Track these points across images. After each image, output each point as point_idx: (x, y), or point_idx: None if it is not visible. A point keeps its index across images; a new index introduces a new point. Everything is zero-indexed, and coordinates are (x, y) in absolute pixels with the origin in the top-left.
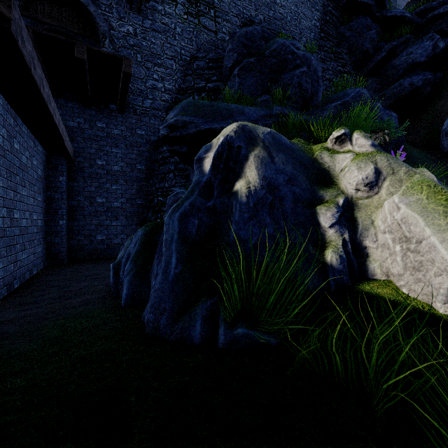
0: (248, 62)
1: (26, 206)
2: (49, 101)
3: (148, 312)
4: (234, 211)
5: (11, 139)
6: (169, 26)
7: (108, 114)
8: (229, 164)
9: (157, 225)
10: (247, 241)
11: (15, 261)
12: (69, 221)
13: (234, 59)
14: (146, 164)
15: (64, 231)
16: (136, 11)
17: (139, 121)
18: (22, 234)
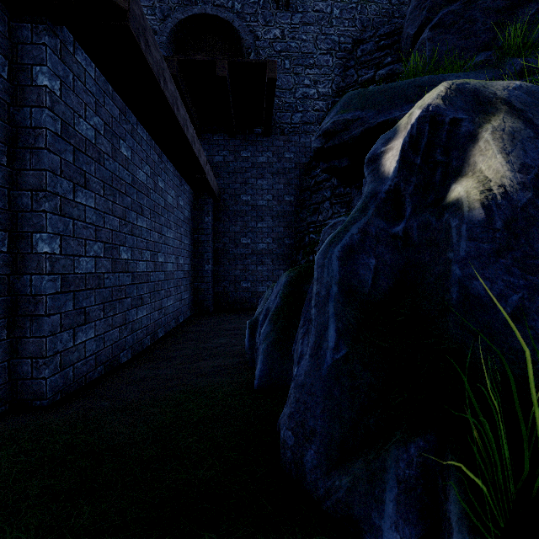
0: (447, 13)
1: (171, 249)
2: (186, 126)
3: (284, 425)
4: (454, 238)
5: (155, 177)
6: (323, 12)
7: (253, 140)
8: (434, 156)
9: (305, 269)
10: (494, 302)
11: (160, 308)
12: (215, 266)
13: (420, 19)
14: (295, 194)
15: (209, 276)
16: (283, 8)
17: (287, 142)
18: (167, 280)
